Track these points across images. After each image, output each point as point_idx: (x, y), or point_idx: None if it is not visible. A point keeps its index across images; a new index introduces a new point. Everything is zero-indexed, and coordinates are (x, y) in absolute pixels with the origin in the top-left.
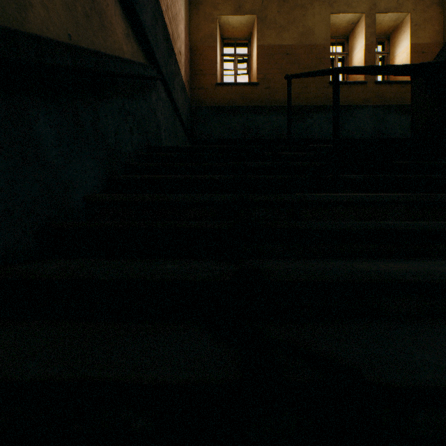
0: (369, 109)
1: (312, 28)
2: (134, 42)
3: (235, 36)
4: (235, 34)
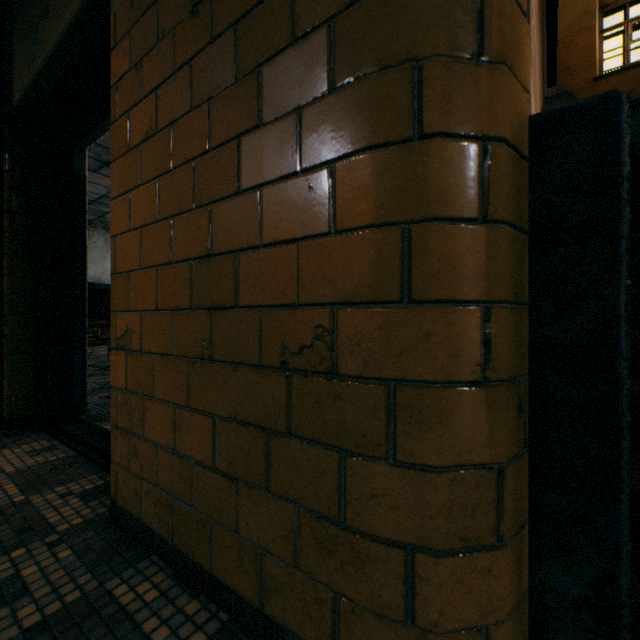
0: None
1: None
2: None
3: None
4: None
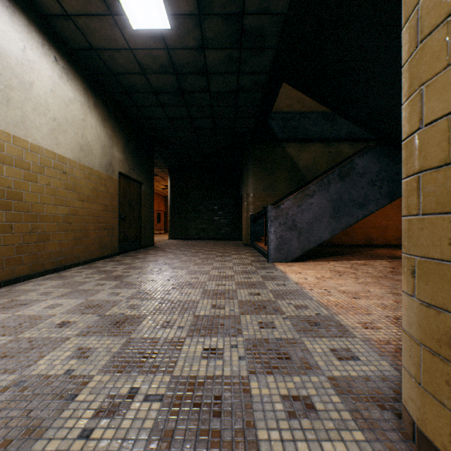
0: None
1: None
2: (355, 145)
3: None
4: None
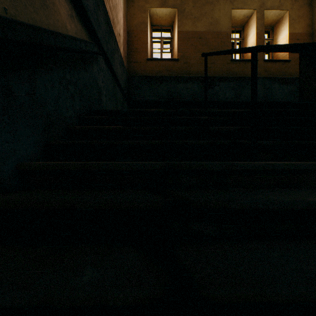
0: (260, 80)
1: (218, 19)
2: (77, 22)
3: (161, 24)
4: (161, 22)
